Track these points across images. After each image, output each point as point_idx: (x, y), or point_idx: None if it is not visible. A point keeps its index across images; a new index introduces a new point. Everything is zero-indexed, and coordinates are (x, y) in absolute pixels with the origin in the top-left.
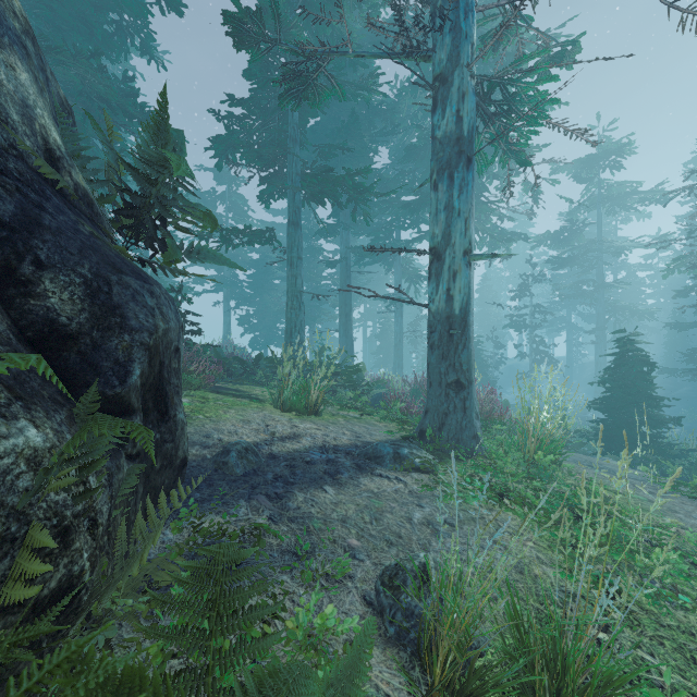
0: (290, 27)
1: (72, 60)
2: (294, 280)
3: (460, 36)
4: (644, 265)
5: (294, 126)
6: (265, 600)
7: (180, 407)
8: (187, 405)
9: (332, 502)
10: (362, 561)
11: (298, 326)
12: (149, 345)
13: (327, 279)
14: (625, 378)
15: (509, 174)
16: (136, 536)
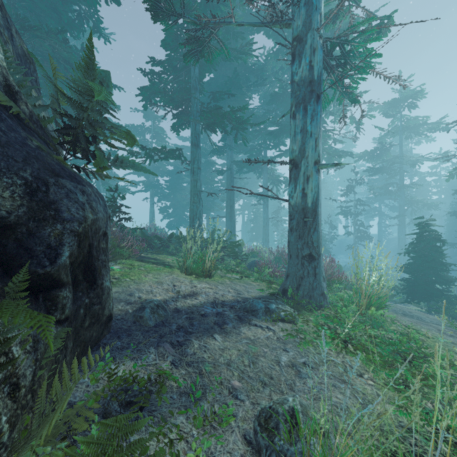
0: (192, 10)
1: (45, 35)
2: (195, 183)
3: (311, 8)
4: (430, 172)
5: (195, 79)
6: (162, 447)
7: (106, 277)
8: (119, 271)
9: (220, 348)
10: (242, 401)
11: (198, 214)
12: (78, 232)
13: (218, 183)
14: (424, 250)
15: (343, 109)
16: (52, 397)
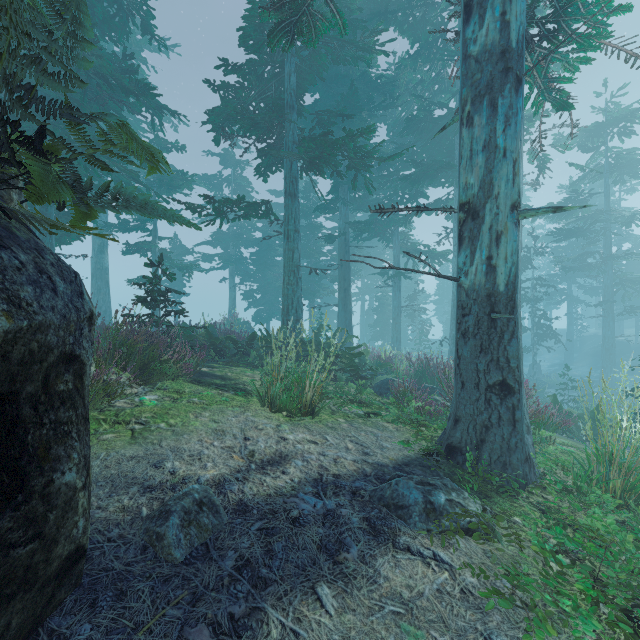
0: None
1: None
2: (291, 254)
3: None
4: None
5: (291, 92)
6: None
7: (67, 461)
8: (151, 407)
9: None
10: None
11: (296, 302)
12: None
13: (326, 255)
14: None
15: (541, 122)
16: None
